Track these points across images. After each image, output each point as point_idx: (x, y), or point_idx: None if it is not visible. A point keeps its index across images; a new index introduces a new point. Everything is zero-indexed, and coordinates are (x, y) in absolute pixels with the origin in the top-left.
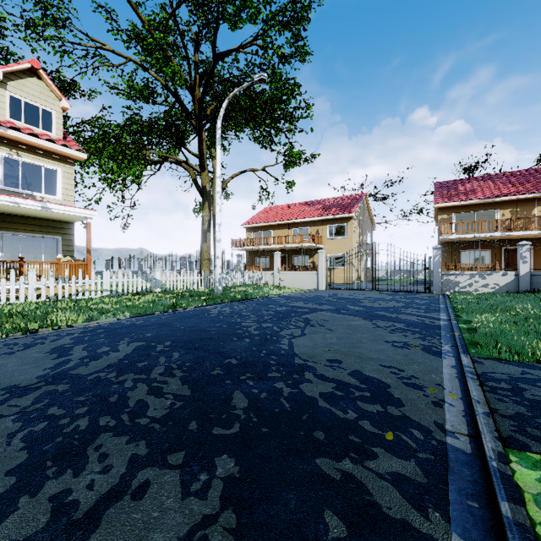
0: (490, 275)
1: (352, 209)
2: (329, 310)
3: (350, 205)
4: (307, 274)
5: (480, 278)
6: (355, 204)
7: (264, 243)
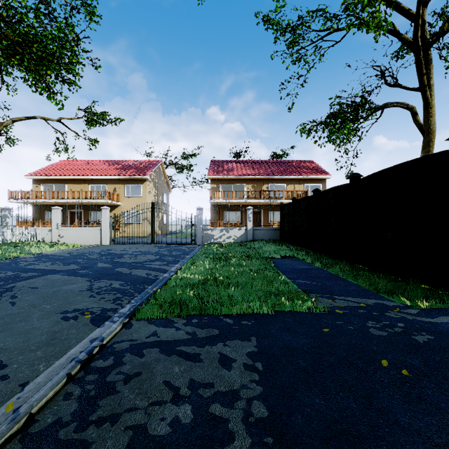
0: (232, 230)
1: (147, 172)
2: (65, 271)
3: (146, 169)
4: (90, 230)
5: (226, 232)
6: (150, 168)
7: (52, 197)
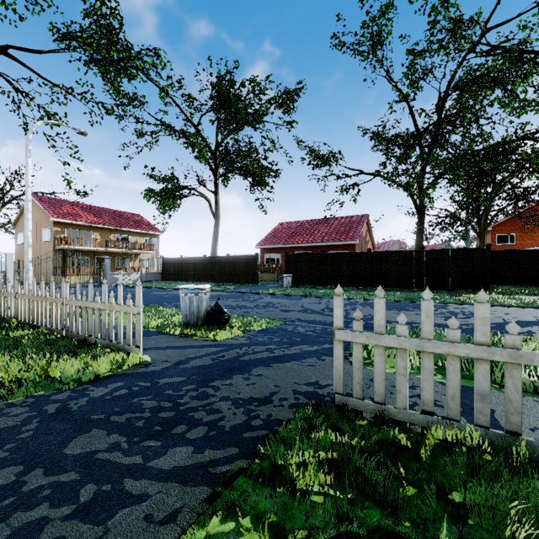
0: (132, 274)
1: None
2: (145, 292)
3: None
4: None
5: (128, 276)
6: None
7: None
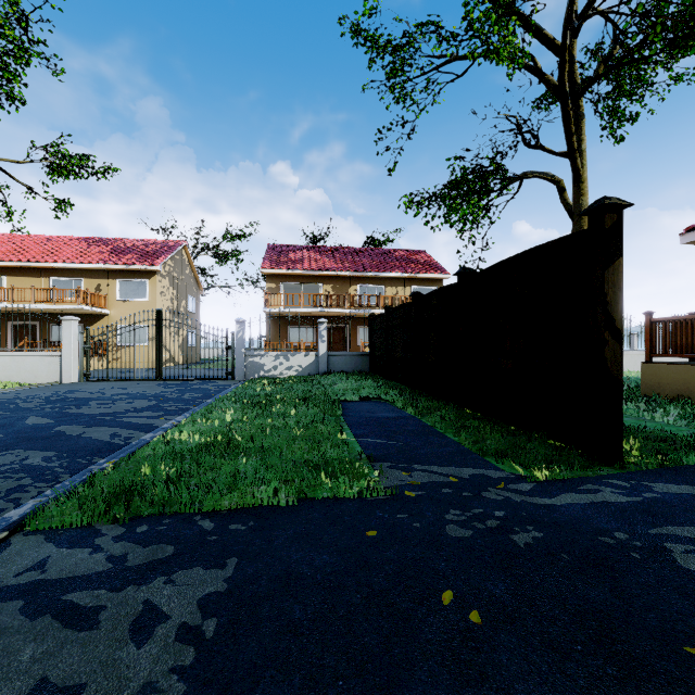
0: (294, 356)
1: (157, 259)
2: None
3: (156, 254)
4: (40, 357)
5: (285, 359)
6: (164, 253)
7: None
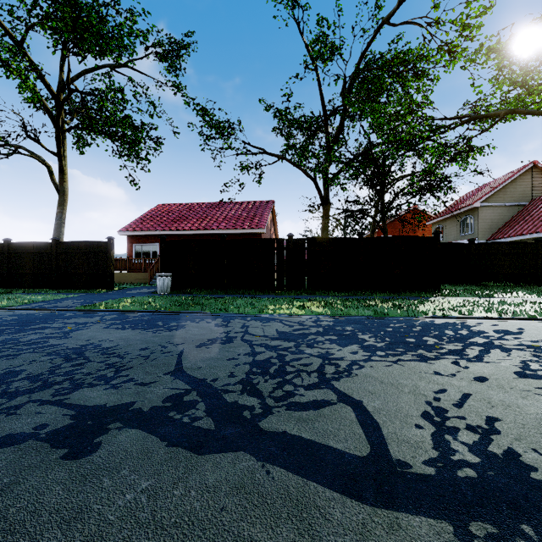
0: None
1: None
2: None
3: None
4: None
5: None
6: None
7: None
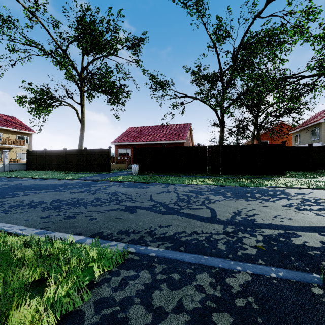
0: None
1: None
2: None
3: None
4: None
5: None
6: None
7: None
